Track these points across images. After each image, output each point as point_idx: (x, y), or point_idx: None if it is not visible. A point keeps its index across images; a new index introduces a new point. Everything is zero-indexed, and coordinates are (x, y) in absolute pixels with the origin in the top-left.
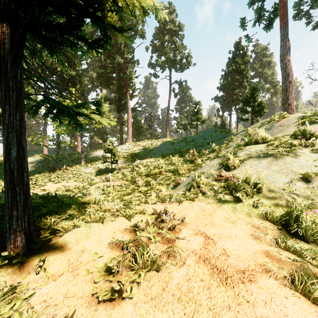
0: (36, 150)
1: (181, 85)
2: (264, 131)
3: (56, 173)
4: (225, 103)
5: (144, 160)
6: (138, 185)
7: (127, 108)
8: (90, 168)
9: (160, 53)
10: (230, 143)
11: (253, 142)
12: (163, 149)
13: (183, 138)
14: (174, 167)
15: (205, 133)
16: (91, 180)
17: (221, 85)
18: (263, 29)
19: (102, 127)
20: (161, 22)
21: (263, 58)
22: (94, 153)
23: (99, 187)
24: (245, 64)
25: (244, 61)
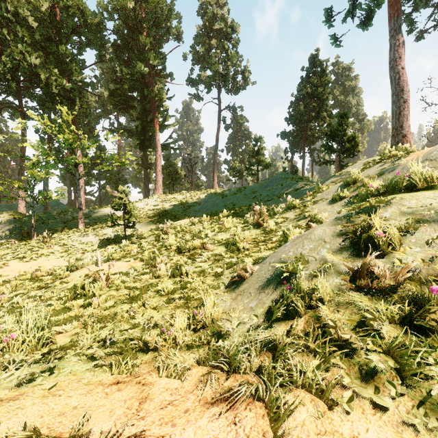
0: (10, 205)
1: (234, 113)
2: (421, 165)
3: (30, 243)
4: (296, 140)
5: (178, 221)
6: (158, 273)
7: (155, 143)
8: (91, 235)
9: (205, 64)
10: (318, 195)
11: (401, 188)
12: (208, 204)
13: (238, 188)
14: (228, 235)
15: (272, 181)
16: (74, 261)
17: (291, 115)
18: (357, 26)
19: (117, 172)
20: (206, 18)
21: (346, 81)
22: (102, 210)
23: (85, 275)
24: (324, 86)
25: (322, 82)
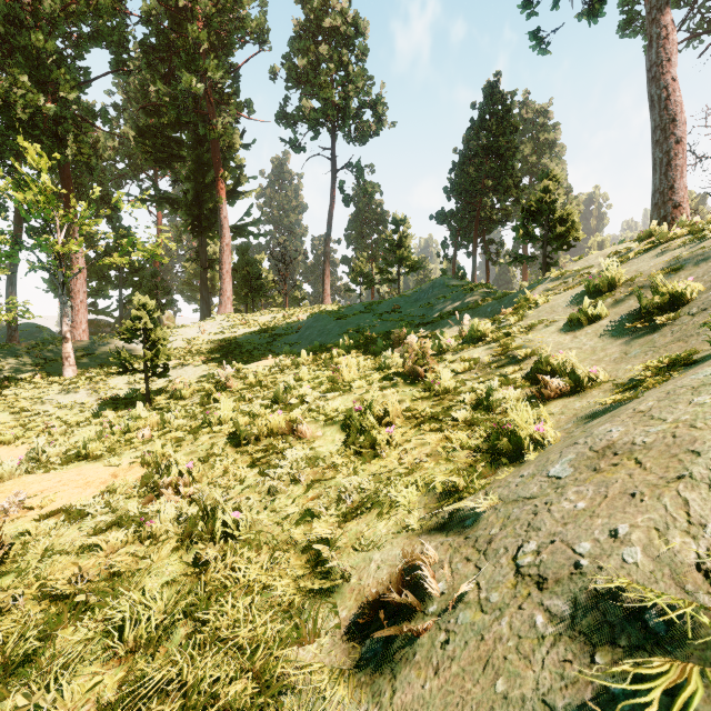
0: None
1: (360, 176)
2: None
3: None
4: (462, 225)
5: (253, 364)
6: (149, 528)
7: (219, 222)
8: (83, 390)
9: (309, 88)
10: (530, 314)
11: None
12: (313, 332)
13: (367, 303)
14: (349, 399)
15: (426, 291)
16: None
17: (453, 183)
18: (578, 18)
19: (151, 273)
20: (311, 8)
21: (540, 133)
22: (116, 342)
23: None
24: (508, 136)
25: (506, 129)
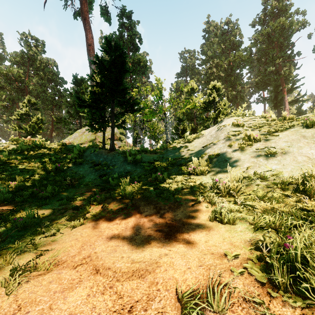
0: None
1: None
2: None
3: None
4: None
5: None
6: None
7: (283, 103)
8: None
9: None
10: None
11: None
12: None
13: None
14: None
15: None
16: None
17: None
18: None
19: None
20: None
21: None
22: None
23: None
24: None
25: None
